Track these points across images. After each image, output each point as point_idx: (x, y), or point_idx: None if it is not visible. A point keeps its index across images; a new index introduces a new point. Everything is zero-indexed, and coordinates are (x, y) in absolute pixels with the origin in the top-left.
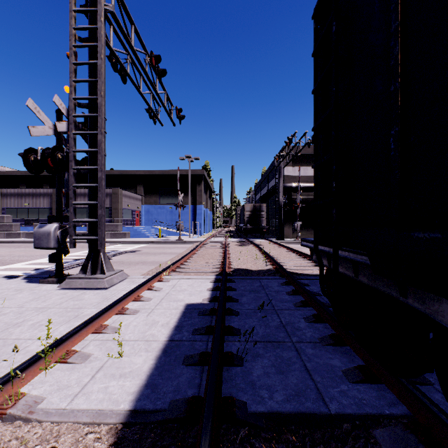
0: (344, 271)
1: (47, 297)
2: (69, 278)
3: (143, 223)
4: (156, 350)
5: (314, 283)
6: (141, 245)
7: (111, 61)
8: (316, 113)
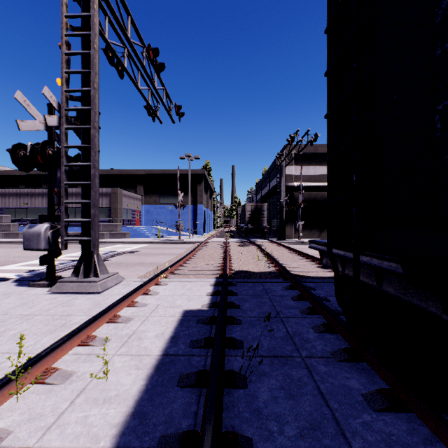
0: (362, 278)
1: (35, 302)
2: (60, 281)
3: (143, 223)
4: (148, 367)
5: (320, 286)
6: (140, 245)
7: (107, 55)
8: (329, 97)
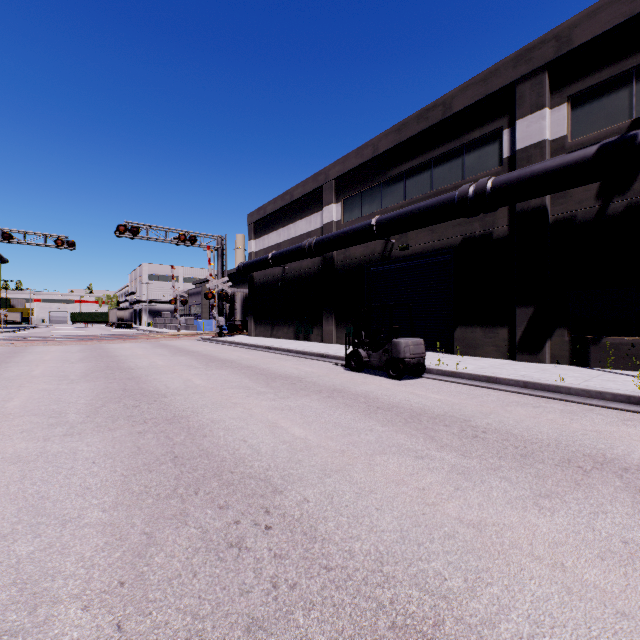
0: None
1: None
2: None
3: None
4: None
5: None
6: None
7: None
8: None
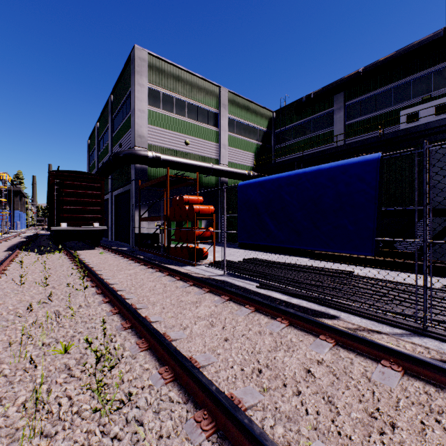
0: None
1: None
2: None
3: None
4: (28, 235)
5: None
6: None
7: None
8: None
